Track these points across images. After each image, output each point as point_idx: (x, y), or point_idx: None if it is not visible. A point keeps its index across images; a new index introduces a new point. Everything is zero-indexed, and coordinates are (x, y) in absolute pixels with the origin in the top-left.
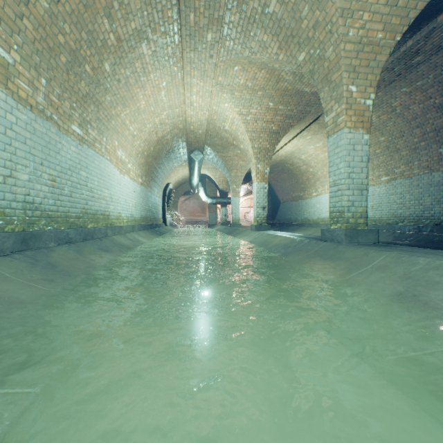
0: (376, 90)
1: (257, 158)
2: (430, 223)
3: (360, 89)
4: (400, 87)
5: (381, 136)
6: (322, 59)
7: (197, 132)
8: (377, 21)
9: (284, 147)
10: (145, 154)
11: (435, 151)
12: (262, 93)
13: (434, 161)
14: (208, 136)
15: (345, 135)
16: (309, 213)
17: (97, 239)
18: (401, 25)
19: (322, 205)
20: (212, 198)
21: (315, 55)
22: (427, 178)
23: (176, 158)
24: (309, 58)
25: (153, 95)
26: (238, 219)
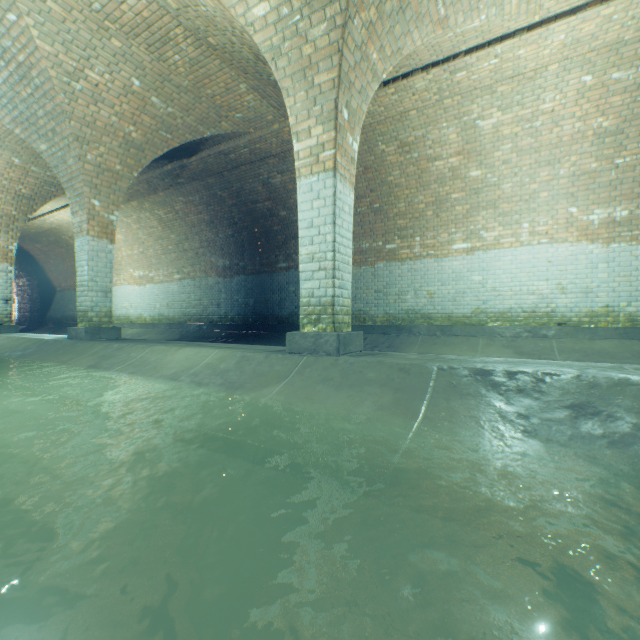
0: (157, 190)
1: None
2: (208, 321)
3: (105, 205)
4: (178, 195)
5: (172, 233)
6: (66, 162)
7: None
8: (115, 156)
9: (54, 213)
10: None
11: (210, 259)
12: None
13: (210, 268)
14: None
15: (90, 242)
16: None
17: None
18: (138, 166)
19: (119, 300)
20: None
21: (59, 154)
22: (206, 282)
23: None
24: (53, 154)
25: None
26: None
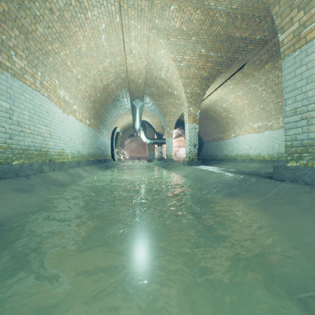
0: None
1: (189, 102)
2: None
3: None
4: None
5: None
6: None
7: (137, 81)
8: None
9: (209, 96)
10: (92, 99)
11: None
12: (196, 38)
13: None
14: (146, 85)
15: None
16: (228, 151)
17: (22, 176)
18: None
19: (240, 144)
20: (151, 139)
21: None
22: None
23: (121, 106)
24: None
25: (93, 38)
26: (171, 156)
